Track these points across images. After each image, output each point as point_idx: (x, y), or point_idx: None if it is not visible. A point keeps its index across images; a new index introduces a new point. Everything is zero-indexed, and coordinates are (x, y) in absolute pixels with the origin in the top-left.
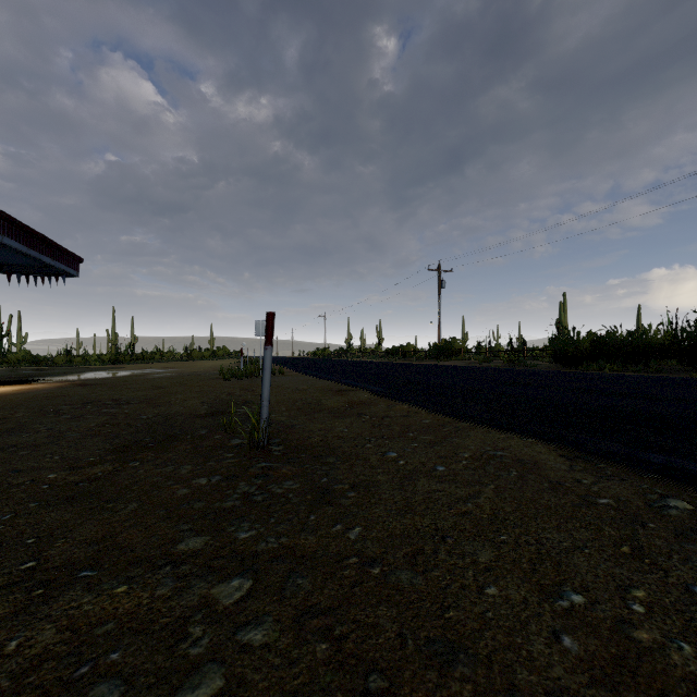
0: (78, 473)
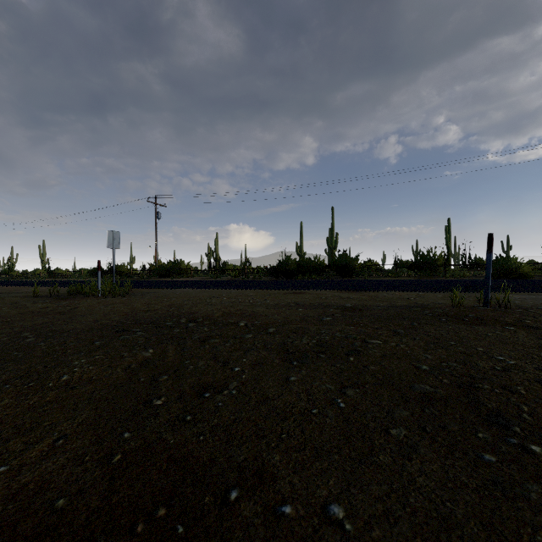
0: None
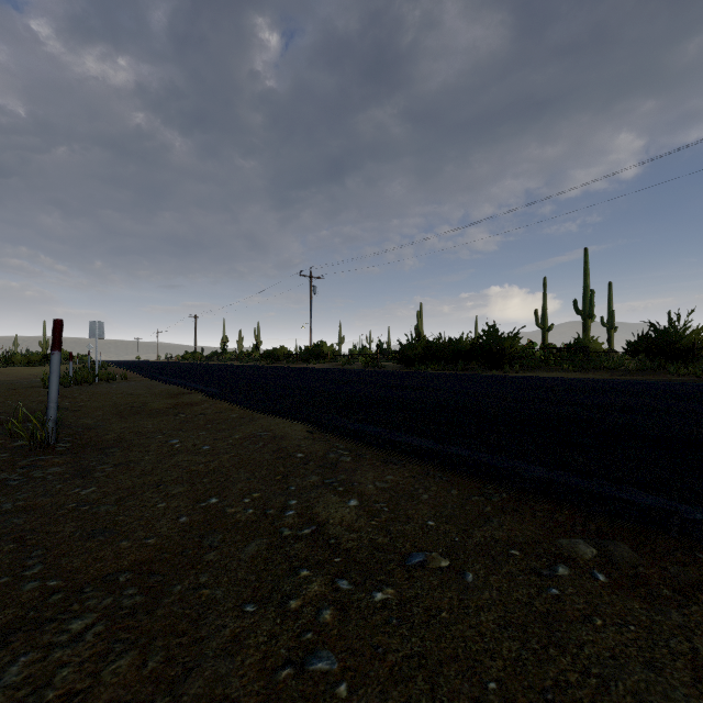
0: None
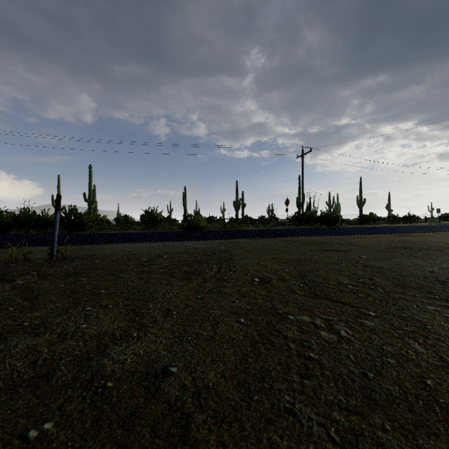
0: (25, 279)
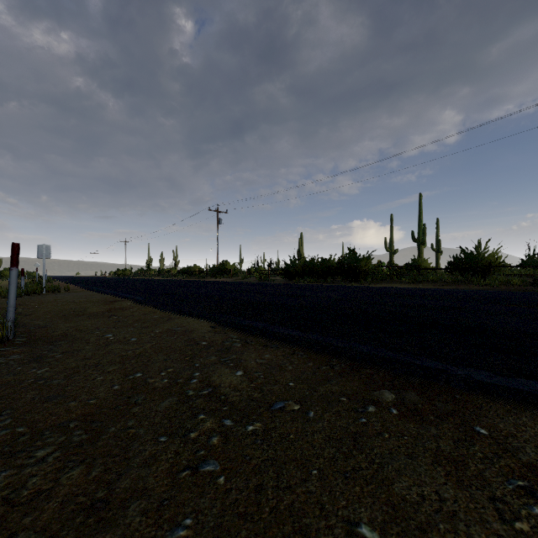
0: None
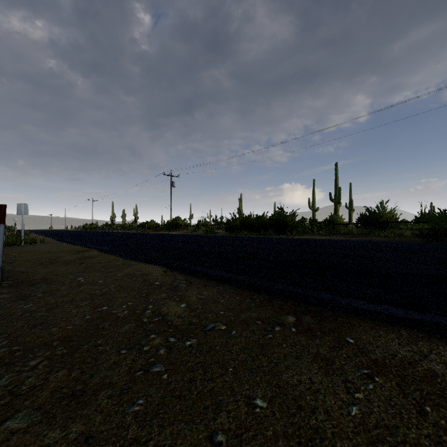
0: None
